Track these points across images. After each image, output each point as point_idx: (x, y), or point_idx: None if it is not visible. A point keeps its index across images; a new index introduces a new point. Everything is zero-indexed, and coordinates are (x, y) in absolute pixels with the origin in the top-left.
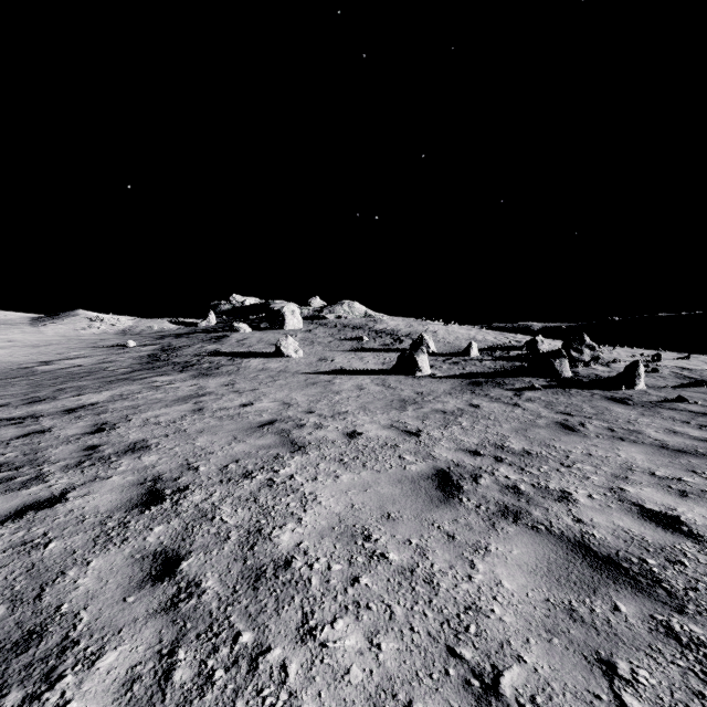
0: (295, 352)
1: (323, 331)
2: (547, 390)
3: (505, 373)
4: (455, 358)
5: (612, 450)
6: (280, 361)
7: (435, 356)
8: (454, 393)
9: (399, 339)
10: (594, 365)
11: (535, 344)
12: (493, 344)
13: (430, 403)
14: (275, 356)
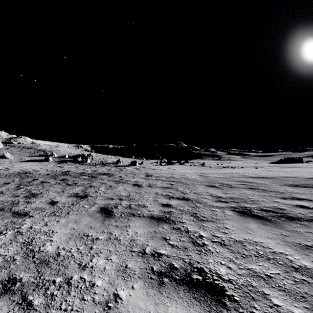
0: (10, 157)
1: (14, 149)
2: (72, 163)
3: (69, 161)
4: (61, 158)
5: (67, 166)
6: (6, 159)
7: (56, 158)
8: (55, 164)
9: (46, 153)
10: (90, 159)
11: (84, 155)
12: (75, 154)
13: (49, 165)
14: (3, 158)
